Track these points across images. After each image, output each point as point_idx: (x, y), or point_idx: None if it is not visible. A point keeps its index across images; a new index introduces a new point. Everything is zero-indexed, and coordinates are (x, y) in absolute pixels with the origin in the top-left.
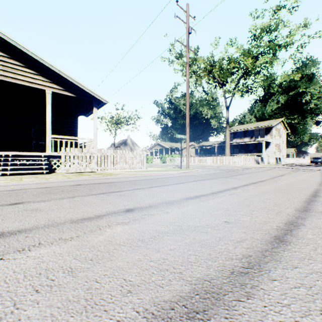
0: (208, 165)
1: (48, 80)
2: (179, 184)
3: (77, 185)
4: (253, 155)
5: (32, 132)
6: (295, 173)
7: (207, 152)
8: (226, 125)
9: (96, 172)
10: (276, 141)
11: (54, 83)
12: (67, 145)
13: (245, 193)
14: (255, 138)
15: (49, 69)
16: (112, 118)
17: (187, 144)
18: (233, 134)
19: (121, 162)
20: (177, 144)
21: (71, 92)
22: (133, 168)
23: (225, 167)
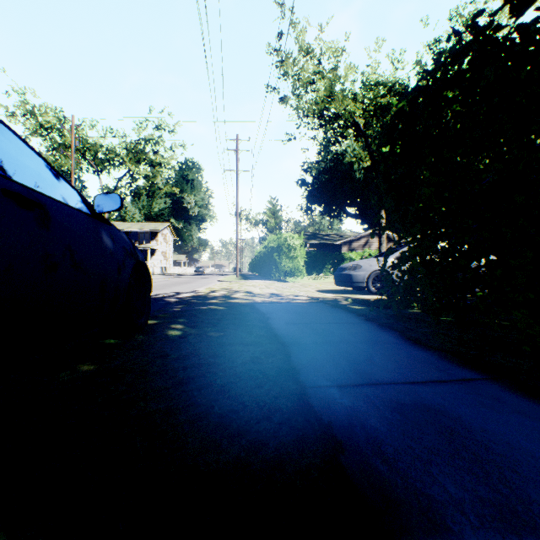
0: None
1: None
2: None
3: None
4: None
5: None
6: (162, 279)
7: None
8: None
9: None
10: (163, 248)
11: None
12: None
13: None
14: (140, 242)
15: None
16: None
17: None
18: None
19: None
20: None
21: None
22: None
23: None
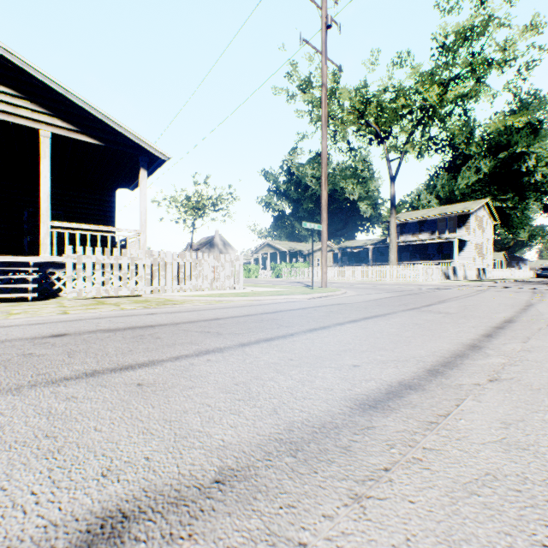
0: (358, 282)
1: (43, 110)
2: (319, 333)
3: (54, 336)
4: (437, 263)
5: (25, 218)
6: (546, 298)
7: (354, 259)
8: (391, 209)
9: (142, 296)
10: (476, 238)
11: (57, 117)
12: (95, 243)
13: (534, 372)
14: (438, 234)
15: (45, 88)
16: (188, 199)
17: (323, 242)
18: (400, 226)
19: (194, 277)
20: (301, 245)
21: (94, 137)
22: (217, 288)
23: (393, 285)
